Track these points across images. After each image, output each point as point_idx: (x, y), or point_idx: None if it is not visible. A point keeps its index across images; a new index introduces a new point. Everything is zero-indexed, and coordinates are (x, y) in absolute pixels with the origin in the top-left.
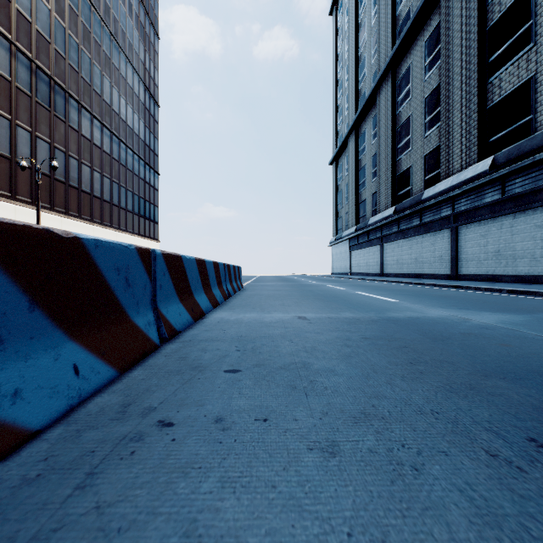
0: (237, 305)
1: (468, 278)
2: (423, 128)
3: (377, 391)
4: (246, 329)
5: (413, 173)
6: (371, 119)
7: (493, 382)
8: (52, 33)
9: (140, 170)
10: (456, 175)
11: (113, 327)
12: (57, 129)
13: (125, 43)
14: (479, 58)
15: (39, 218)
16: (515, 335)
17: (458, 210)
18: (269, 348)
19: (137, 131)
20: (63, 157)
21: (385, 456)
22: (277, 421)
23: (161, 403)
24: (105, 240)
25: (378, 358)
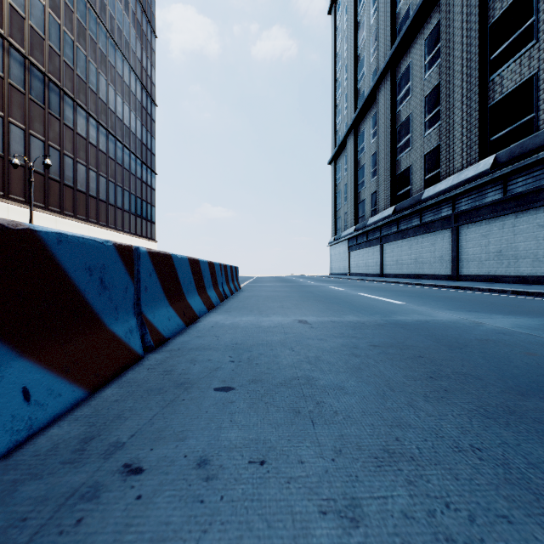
0: (233, 308)
1: (469, 279)
2: (423, 127)
3: (398, 417)
4: (242, 335)
5: (413, 173)
6: (370, 118)
7: (534, 403)
8: (46, 29)
9: (137, 169)
10: (456, 174)
11: (82, 338)
12: (51, 127)
13: (121, 41)
14: (480, 56)
15: (32, 217)
16: (537, 342)
17: (459, 210)
18: (267, 358)
19: (133, 129)
20: (57, 155)
21: (427, 526)
22: (278, 464)
23: (132, 436)
24: (72, 234)
25: (393, 371)
